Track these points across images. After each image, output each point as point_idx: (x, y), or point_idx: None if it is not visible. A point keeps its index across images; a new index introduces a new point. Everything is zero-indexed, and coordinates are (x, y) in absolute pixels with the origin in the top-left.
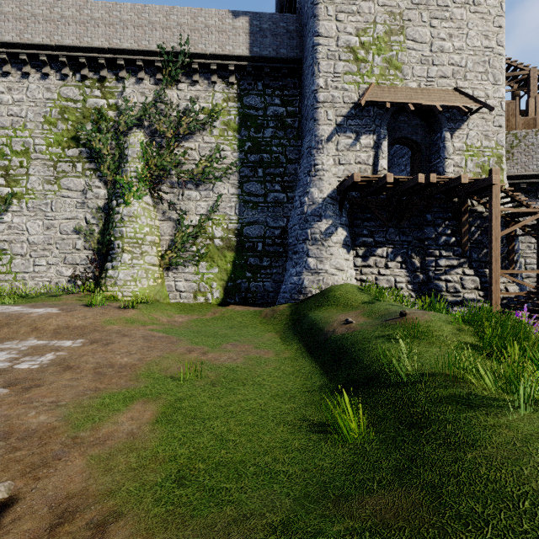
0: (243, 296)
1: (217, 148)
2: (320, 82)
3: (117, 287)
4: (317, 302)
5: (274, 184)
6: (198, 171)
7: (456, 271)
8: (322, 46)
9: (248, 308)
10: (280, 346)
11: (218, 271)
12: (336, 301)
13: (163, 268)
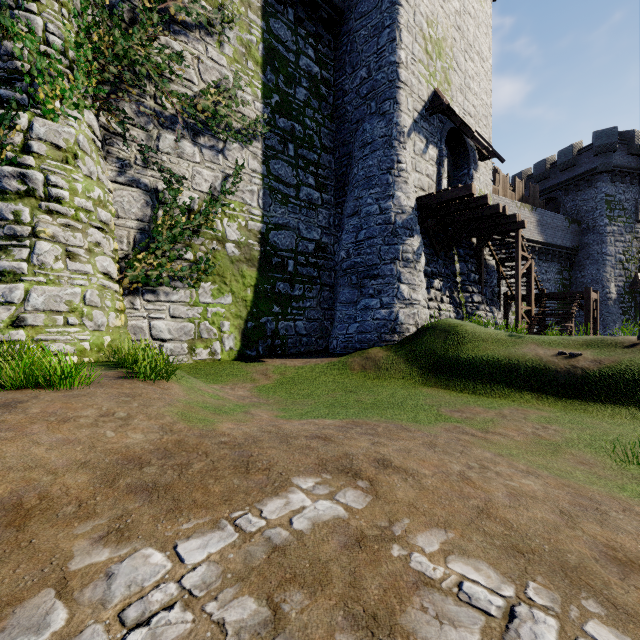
0: (270, 343)
1: (238, 80)
2: (402, 55)
3: (22, 331)
4: (448, 340)
5: (308, 175)
6: (205, 105)
7: (482, 308)
8: (404, 10)
9: (309, 361)
10: (498, 400)
11: (232, 301)
12: (477, 337)
13: (122, 289)
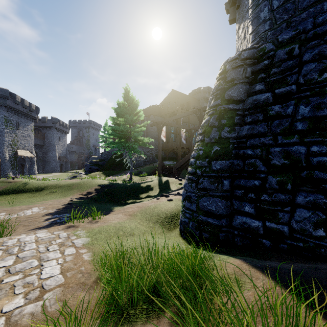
0: None
1: None
2: None
3: None
4: None
5: None
6: None
7: None
8: None
9: None
10: None
11: None
12: None
13: None
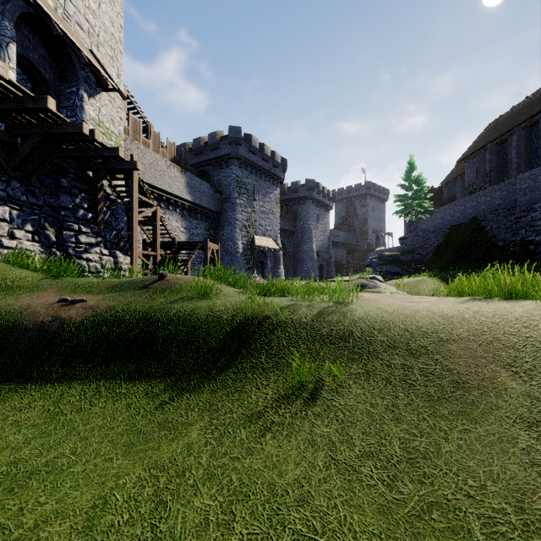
0: None
1: None
2: None
3: None
4: None
5: None
6: None
7: (95, 250)
8: None
9: None
10: None
11: None
12: None
13: None
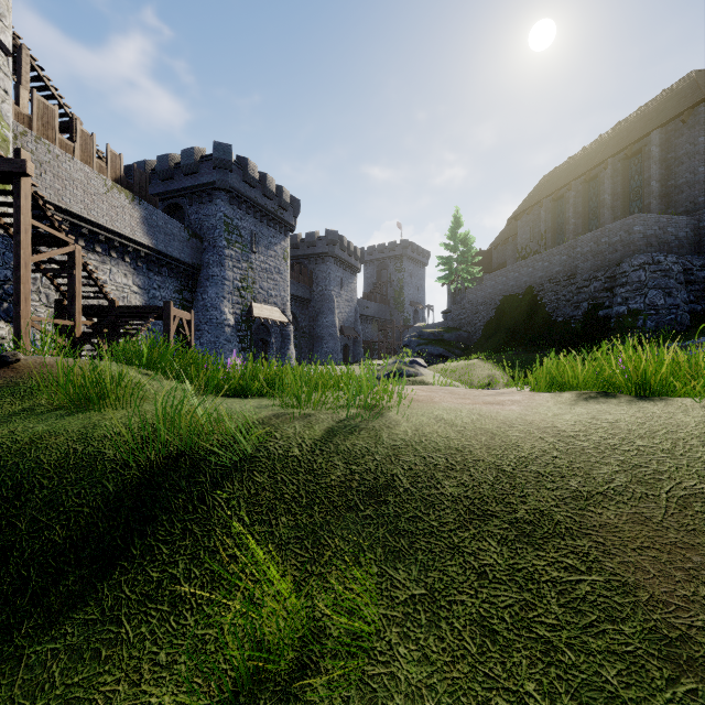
0: None
1: None
2: None
3: None
4: None
5: None
6: None
7: None
8: None
9: None
10: None
11: None
12: None
13: None
